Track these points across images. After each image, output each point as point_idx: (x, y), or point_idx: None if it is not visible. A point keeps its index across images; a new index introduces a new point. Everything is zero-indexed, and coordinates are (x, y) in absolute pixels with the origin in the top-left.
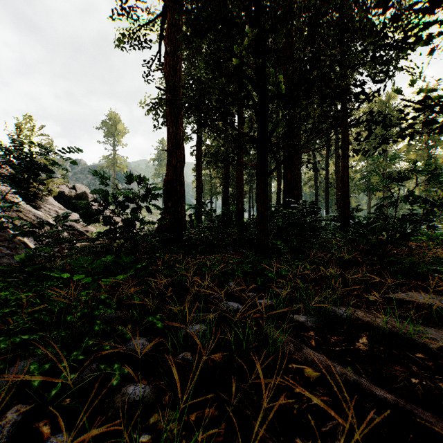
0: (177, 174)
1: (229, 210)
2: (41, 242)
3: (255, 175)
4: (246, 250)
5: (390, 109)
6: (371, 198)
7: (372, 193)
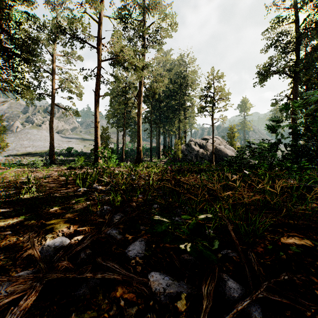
0: None
1: None
2: None
3: None
4: None
5: None
6: None
7: None
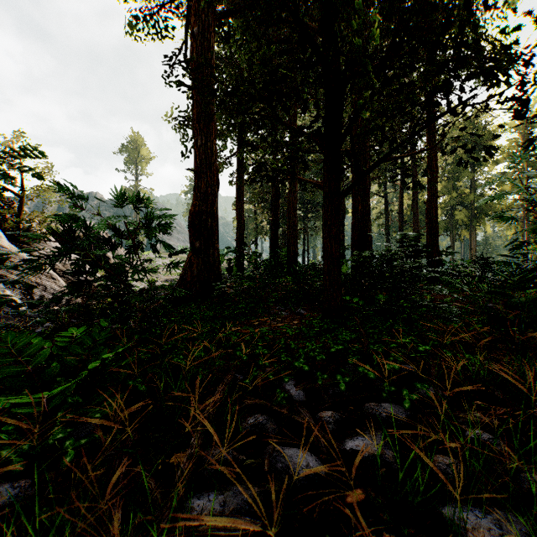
0: (208, 203)
1: (279, 254)
2: (31, 296)
3: (311, 211)
4: (304, 310)
5: (479, 128)
6: (455, 239)
7: (456, 233)
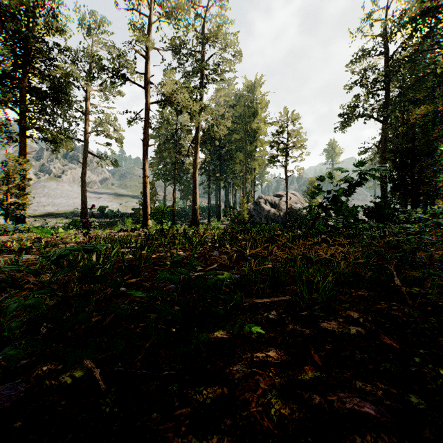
0: None
1: None
2: None
3: None
4: None
5: None
6: None
7: None
